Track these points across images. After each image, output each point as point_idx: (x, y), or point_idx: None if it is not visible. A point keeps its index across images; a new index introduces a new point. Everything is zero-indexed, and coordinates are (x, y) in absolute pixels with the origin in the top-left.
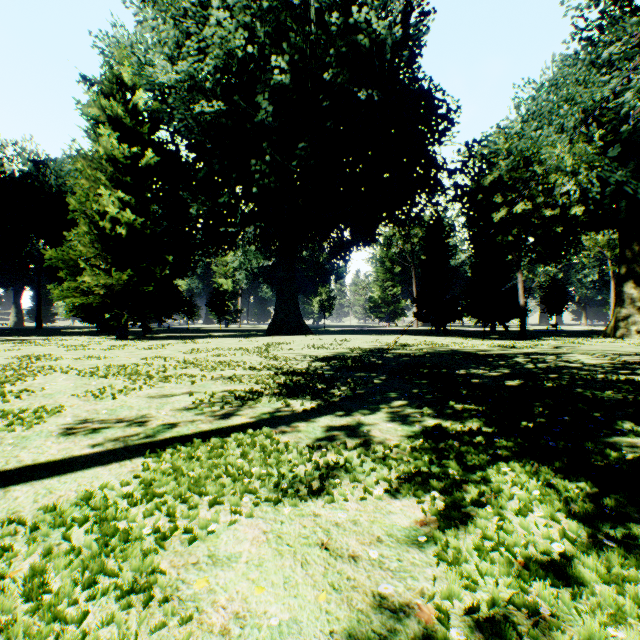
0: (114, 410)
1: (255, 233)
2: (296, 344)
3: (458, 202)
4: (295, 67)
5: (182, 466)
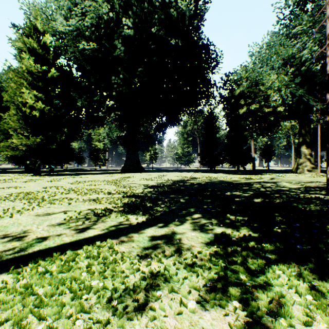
0: (6, 227)
1: (115, 117)
2: (137, 178)
3: (222, 103)
4: (136, 26)
5: (33, 284)
